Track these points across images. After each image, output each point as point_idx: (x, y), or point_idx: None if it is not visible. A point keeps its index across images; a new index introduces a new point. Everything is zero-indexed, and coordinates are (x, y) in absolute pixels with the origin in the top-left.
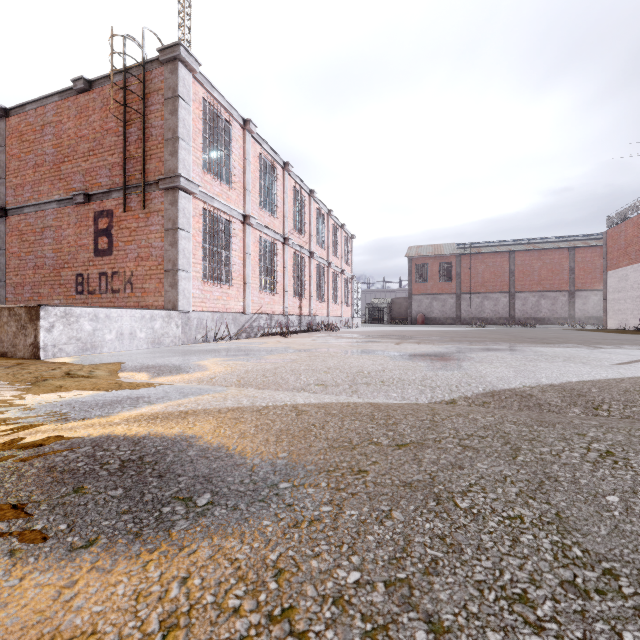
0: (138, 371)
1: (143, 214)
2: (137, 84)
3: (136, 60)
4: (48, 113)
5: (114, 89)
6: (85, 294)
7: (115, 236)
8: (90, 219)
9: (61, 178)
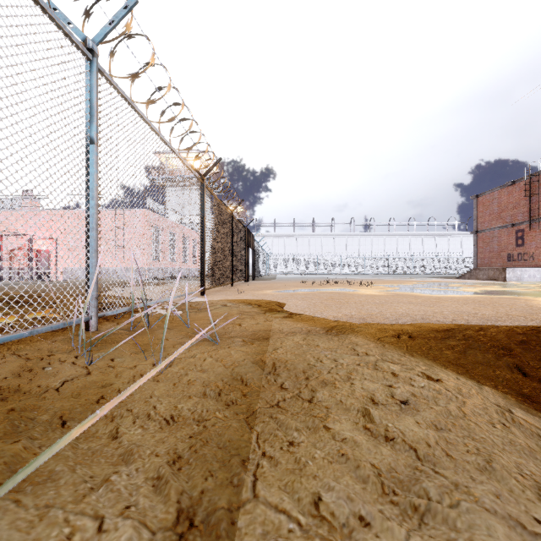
0: (537, 283)
1: (538, 230)
2: (535, 180)
3: (535, 175)
4: (494, 195)
5: (524, 183)
6: (511, 261)
7: (525, 239)
8: (513, 233)
9: (500, 218)
